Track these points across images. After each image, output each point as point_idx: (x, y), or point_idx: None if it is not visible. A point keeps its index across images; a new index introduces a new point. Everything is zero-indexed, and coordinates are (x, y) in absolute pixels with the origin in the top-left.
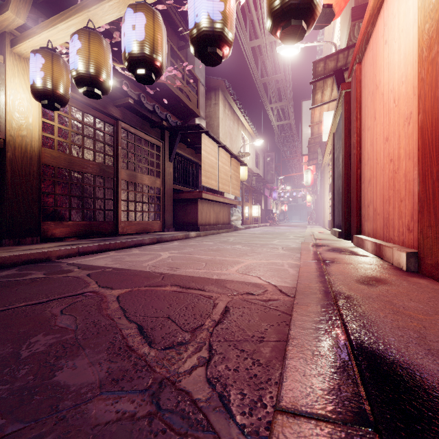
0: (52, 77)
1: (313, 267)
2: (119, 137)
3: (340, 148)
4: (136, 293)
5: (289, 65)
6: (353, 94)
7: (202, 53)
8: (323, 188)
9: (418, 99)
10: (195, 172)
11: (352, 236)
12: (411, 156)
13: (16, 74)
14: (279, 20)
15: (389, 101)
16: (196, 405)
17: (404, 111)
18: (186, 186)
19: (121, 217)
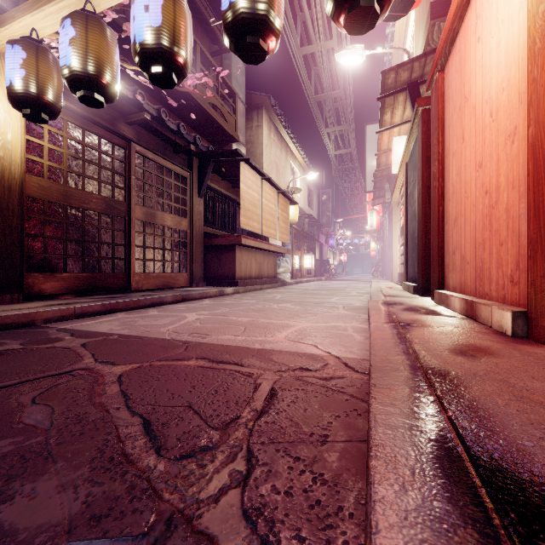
0: (37, 77)
1: (389, 331)
2: (132, 164)
3: (415, 181)
4: (147, 371)
5: (350, 79)
6: (433, 111)
7: (239, 44)
8: (392, 232)
9: (528, 107)
10: (232, 211)
11: (431, 291)
12: (516, 185)
13: None
14: None
15: (483, 116)
16: None
17: (505, 126)
18: (220, 230)
19: (135, 267)
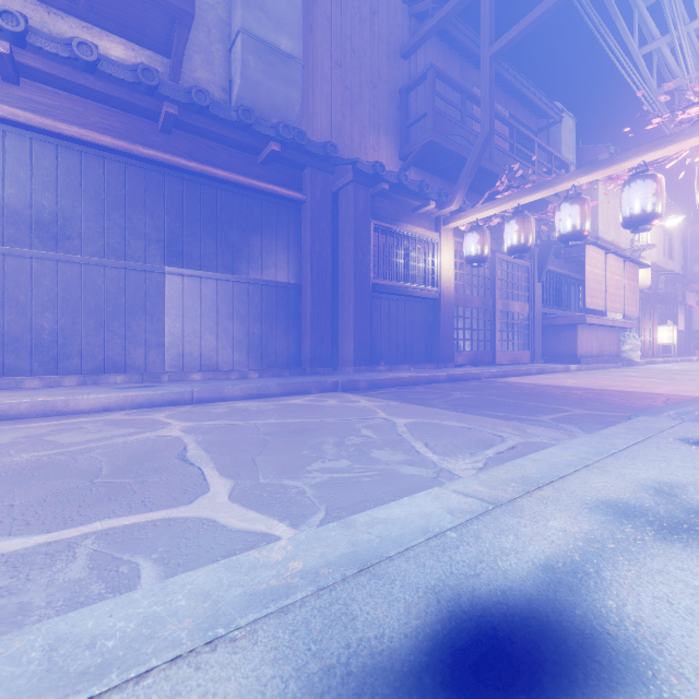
0: (483, 246)
1: None
2: (495, 269)
3: None
4: (593, 393)
5: None
6: None
7: (633, 230)
8: None
9: None
10: (565, 288)
11: None
12: None
13: (444, 243)
14: None
15: None
16: None
17: None
18: (555, 309)
19: (497, 347)
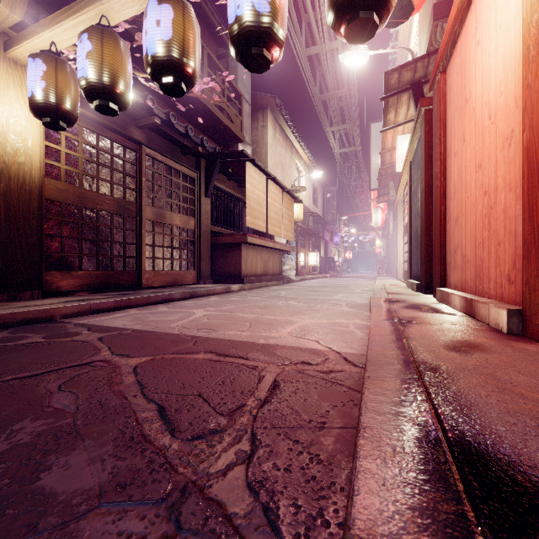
0: (56, 88)
1: (387, 328)
2: (142, 166)
3: (418, 180)
4: (160, 363)
5: (355, 78)
6: (435, 111)
7: (244, 55)
8: (396, 230)
9: (523, 112)
10: (238, 210)
11: (434, 289)
12: (513, 187)
13: (11, 85)
14: (344, 11)
15: (482, 118)
16: (231, 522)
17: (503, 129)
18: (227, 228)
19: (146, 265)
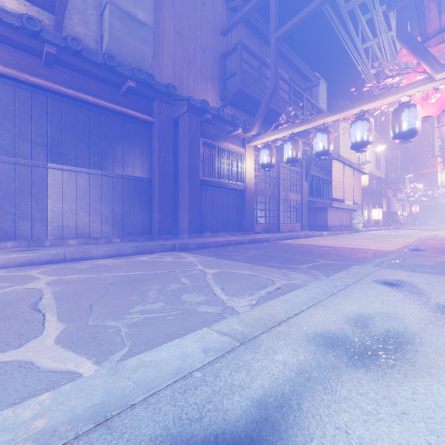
0: (271, 158)
1: (416, 243)
2: (280, 172)
3: None
4: (334, 249)
5: None
6: None
7: (356, 150)
8: None
9: None
10: (321, 185)
11: None
12: None
13: (248, 155)
14: (397, 139)
15: None
16: None
17: None
18: (315, 198)
19: (281, 221)
